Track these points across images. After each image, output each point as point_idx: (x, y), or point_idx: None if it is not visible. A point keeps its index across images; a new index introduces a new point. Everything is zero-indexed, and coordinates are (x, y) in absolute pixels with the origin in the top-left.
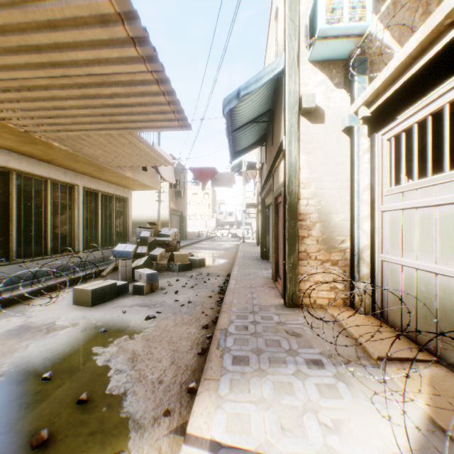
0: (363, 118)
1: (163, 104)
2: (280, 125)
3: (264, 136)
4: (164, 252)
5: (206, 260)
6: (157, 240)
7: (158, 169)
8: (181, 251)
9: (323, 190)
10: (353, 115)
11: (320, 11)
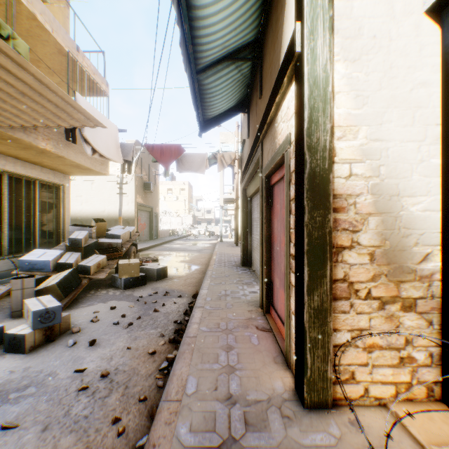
0: None
1: None
2: (280, 37)
3: (247, 99)
4: (108, 260)
5: (171, 267)
6: (101, 242)
7: (84, 135)
8: (145, 253)
9: (383, 143)
10: None
11: None
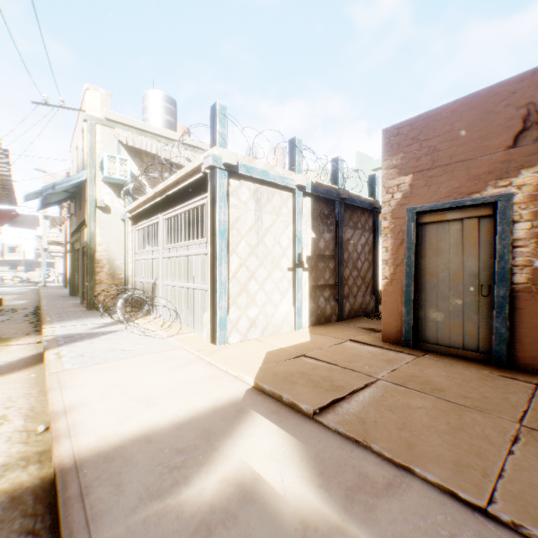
0: (129, 217)
1: (5, 197)
2: (86, 205)
3: (75, 195)
4: None
5: None
6: None
7: None
8: None
9: (110, 248)
10: (125, 214)
11: (106, 167)
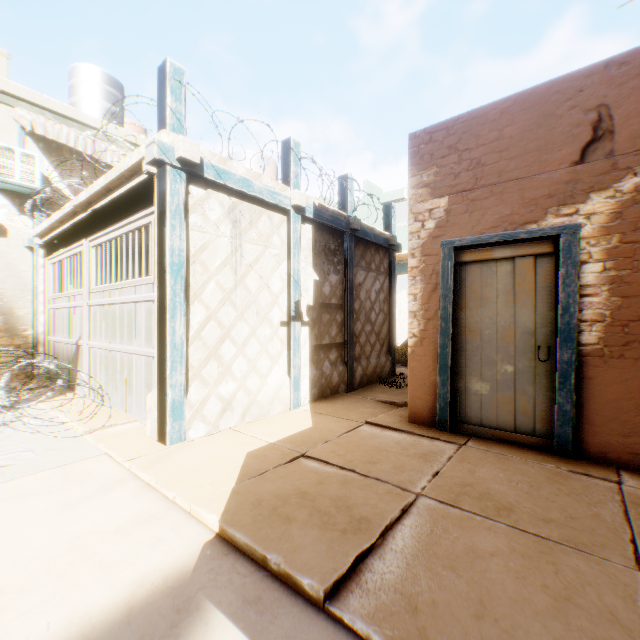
0: (41, 244)
1: None
2: None
3: None
4: None
5: None
6: None
7: None
8: None
9: (8, 290)
10: (35, 239)
11: None
